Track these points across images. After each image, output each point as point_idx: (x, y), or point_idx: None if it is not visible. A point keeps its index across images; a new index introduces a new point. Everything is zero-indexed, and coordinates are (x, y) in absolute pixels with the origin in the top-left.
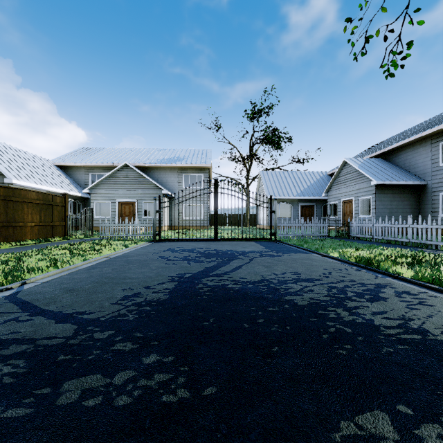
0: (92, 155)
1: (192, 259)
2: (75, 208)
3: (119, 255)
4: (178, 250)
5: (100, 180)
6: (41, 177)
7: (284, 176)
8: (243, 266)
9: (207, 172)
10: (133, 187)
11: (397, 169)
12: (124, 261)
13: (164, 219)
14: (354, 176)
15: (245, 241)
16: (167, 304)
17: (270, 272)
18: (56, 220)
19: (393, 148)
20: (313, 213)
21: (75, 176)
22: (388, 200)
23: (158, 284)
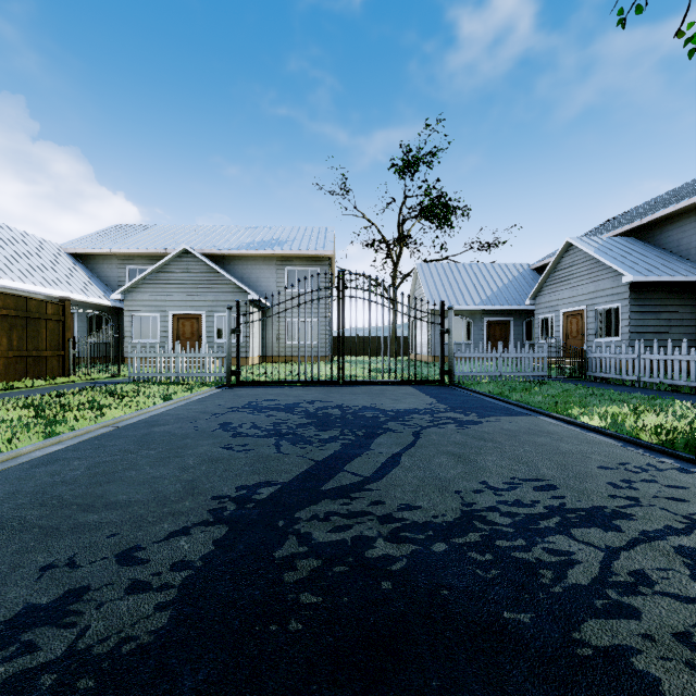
0: (132, 236)
1: (288, 434)
2: (101, 326)
3: (141, 418)
4: (264, 408)
5: (140, 277)
6: (35, 271)
7: (458, 272)
8: (403, 458)
9: (326, 265)
10: (198, 290)
11: (666, 256)
12: (136, 438)
13: (246, 344)
14: (585, 269)
15: (395, 386)
16: (137, 689)
17: (476, 479)
18: (45, 347)
19: (657, 218)
20: (508, 334)
21: (102, 271)
22: (653, 310)
23: (168, 535)
